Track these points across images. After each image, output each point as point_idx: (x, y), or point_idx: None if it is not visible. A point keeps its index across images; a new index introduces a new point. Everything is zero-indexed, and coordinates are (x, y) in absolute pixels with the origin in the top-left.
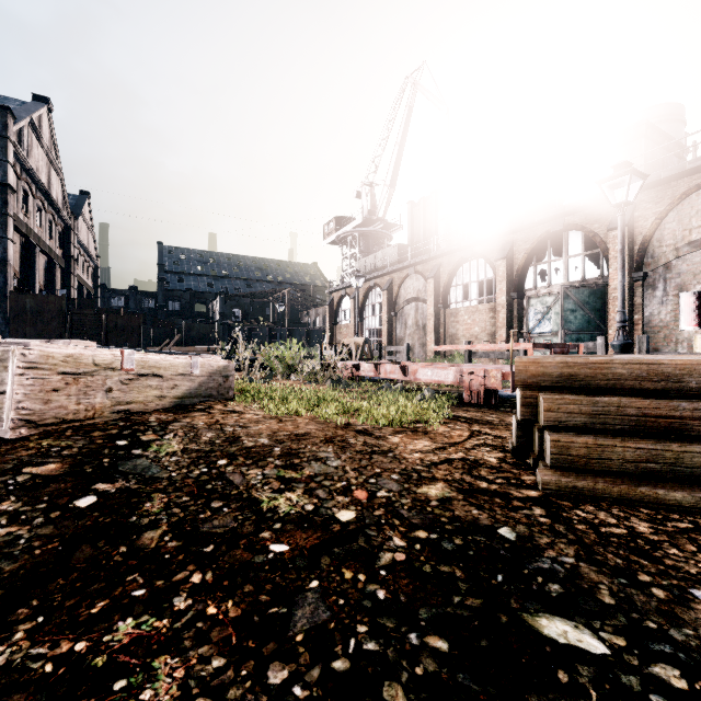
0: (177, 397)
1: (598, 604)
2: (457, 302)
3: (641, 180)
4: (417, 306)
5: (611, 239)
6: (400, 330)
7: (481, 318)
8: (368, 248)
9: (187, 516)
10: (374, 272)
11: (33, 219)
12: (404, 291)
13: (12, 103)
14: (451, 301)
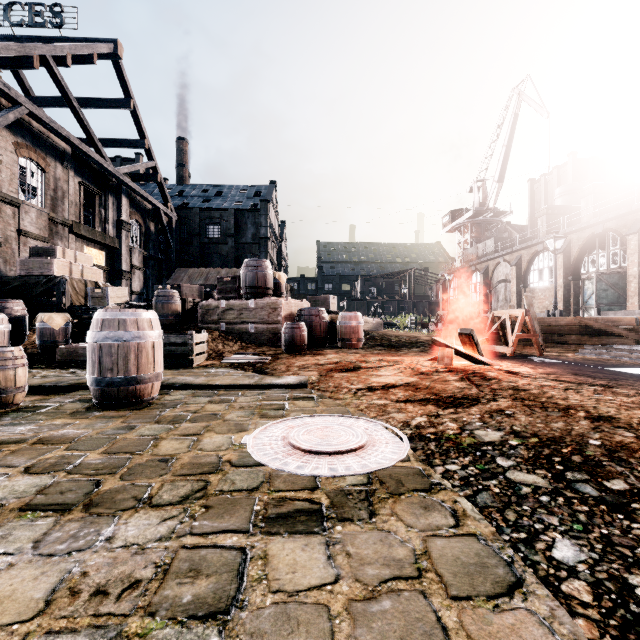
0: (371, 328)
1: (428, 343)
2: (534, 283)
3: (565, 238)
4: (506, 285)
5: (628, 241)
6: (493, 303)
7: (550, 294)
8: (480, 233)
9: (381, 338)
10: (476, 259)
11: (270, 249)
12: (496, 275)
13: (261, 189)
14: (530, 282)
